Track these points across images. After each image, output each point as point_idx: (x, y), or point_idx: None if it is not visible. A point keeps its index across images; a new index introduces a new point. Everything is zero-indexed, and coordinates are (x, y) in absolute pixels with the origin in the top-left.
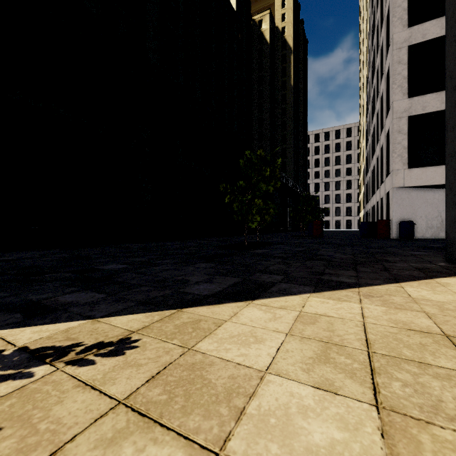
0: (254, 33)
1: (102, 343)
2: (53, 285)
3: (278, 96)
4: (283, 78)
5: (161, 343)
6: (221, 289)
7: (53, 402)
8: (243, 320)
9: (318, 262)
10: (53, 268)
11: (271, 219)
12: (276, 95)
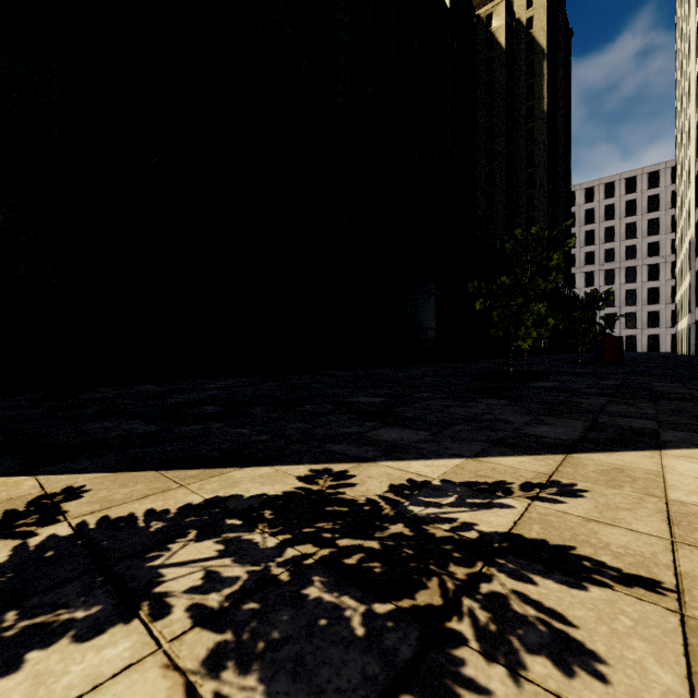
0: (478, 38)
1: (533, 483)
2: (338, 418)
3: (521, 133)
4: (528, 101)
5: (611, 489)
6: (581, 434)
7: (586, 531)
8: (687, 473)
9: (682, 403)
10: (298, 399)
11: (549, 334)
12: (516, 132)
